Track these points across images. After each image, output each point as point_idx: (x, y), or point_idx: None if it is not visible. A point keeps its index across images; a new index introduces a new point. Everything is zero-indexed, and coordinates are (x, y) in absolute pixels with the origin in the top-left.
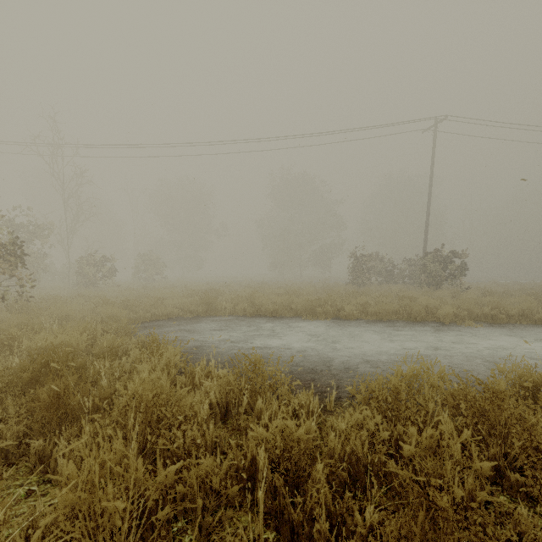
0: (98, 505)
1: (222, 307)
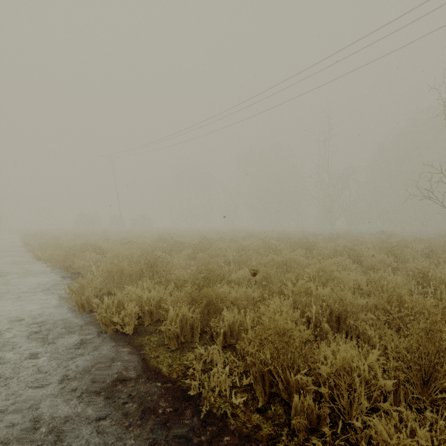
0: None
1: None
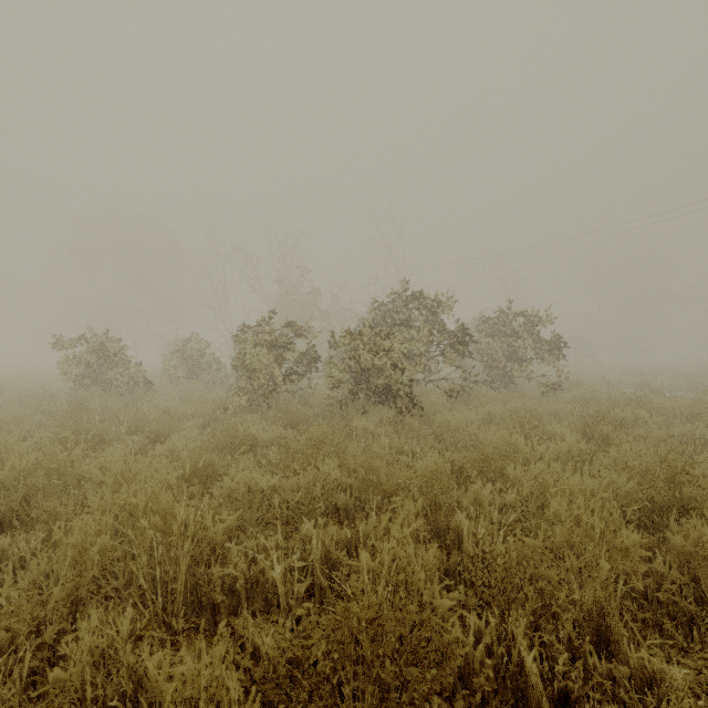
0: (600, 391)
1: (656, 383)
